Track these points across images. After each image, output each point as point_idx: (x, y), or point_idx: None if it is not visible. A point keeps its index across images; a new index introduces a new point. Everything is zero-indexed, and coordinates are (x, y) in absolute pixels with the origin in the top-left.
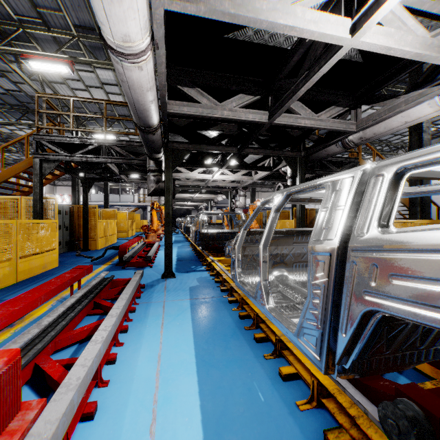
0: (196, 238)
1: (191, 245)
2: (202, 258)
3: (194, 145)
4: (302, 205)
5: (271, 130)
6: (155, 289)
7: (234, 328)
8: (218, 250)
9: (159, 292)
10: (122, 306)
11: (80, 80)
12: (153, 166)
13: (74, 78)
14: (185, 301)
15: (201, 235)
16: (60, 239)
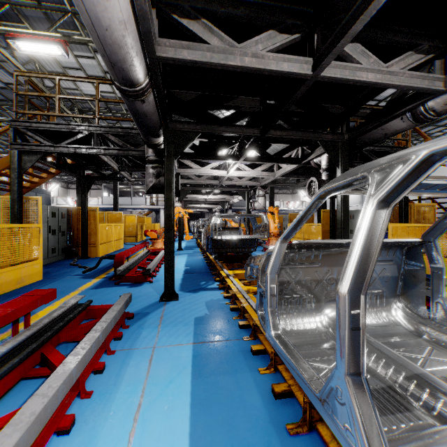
0: (207, 245)
1: (203, 252)
2: (215, 270)
3: (204, 126)
4: (346, 205)
5: (304, 106)
6: (147, 322)
7: (267, 426)
8: (235, 260)
9: (150, 327)
10: (55, 389)
11: (80, 69)
12: (152, 156)
13: (74, 67)
14: (185, 348)
15: (214, 242)
16: (54, 245)
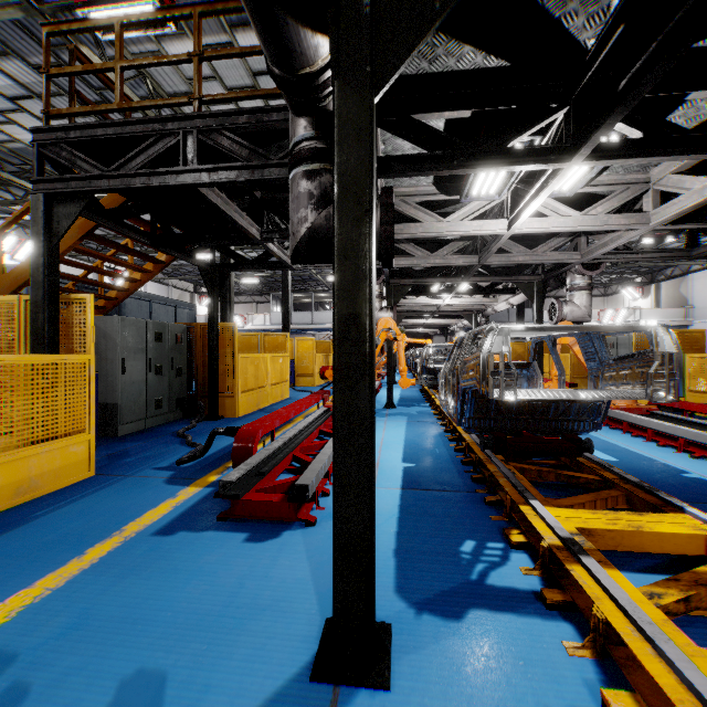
0: (462, 409)
1: (440, 417)
2: (489, 485)
3: None
4: None
5: None
6: None
7: None
8: (540, 454)
9: None
10: None
11: (214, 77)
12: (306, 139)
13: (205, 75)
14: None
15: (480, 402)
16: (160, 394)
